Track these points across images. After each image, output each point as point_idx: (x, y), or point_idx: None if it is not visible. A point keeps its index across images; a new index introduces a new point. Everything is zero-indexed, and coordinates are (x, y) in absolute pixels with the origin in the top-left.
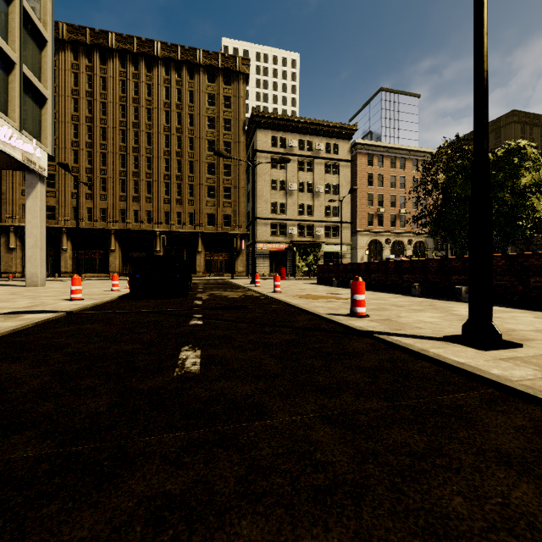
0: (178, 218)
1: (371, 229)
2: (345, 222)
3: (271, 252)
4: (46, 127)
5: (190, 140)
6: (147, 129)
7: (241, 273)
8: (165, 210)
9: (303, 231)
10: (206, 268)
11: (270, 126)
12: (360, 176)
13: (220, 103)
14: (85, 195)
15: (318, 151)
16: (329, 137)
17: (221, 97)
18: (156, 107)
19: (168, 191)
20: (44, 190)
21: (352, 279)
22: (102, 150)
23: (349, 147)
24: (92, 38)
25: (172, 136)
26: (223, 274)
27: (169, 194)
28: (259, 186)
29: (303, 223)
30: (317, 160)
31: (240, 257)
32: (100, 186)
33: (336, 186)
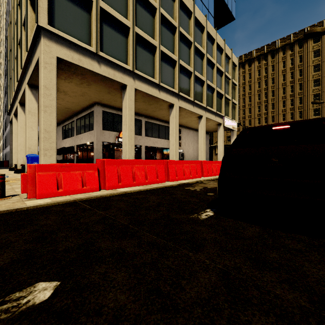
0: None
1: None
2: None
3: None
4: (236, 114)
5: (300, 84)
6: (272, 88)
7: None
8: None
9: None
10: None
11: None
12: None
13: (324, 52)
14: (241, 129)
15: None
16: None
17: None
18: (277, 75)
19: (284, 118)
20: (236, 135)
21: None
22: (249, 107)
23: None
24: (245, 58)
25: (287, 87)
26: None
27: (285, 119)
28: None
29: None
30: None
31: None
32: (248, 123)
33: None
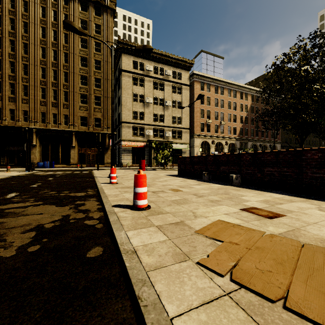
0: (54, 118)
1: (203, 134)
2: (186, 128)
3: (133, 148)
4: None
5: (65, 54)
6: (24, 39)
7: (109, 164)
8: (41, 111)
9: (157, 133)
10: (79, 160)
11: (132, 52)
12: (195, 97)
13: (92, 29)
14: None
15: (168, 76)
16: (175, 67)
17: (92, 24)
18: (32, 22)
19: (45, 95)
20: None
21: (228, 172)
22: None
23: (188, 76)
24: None
25: (48, 49)
26: (94, 165)
27: (45, 97)
28: (124, 98)
29: (157, 128)
30: (166, 82)
31: (109, 151)
32: None
33: (180, 102)
